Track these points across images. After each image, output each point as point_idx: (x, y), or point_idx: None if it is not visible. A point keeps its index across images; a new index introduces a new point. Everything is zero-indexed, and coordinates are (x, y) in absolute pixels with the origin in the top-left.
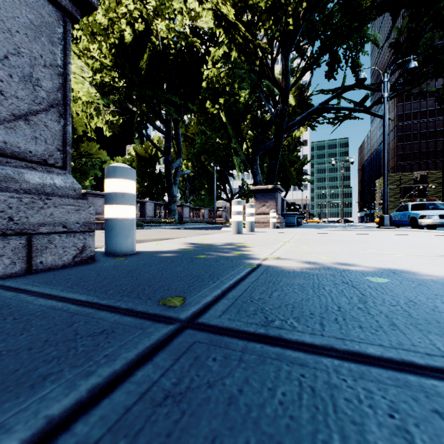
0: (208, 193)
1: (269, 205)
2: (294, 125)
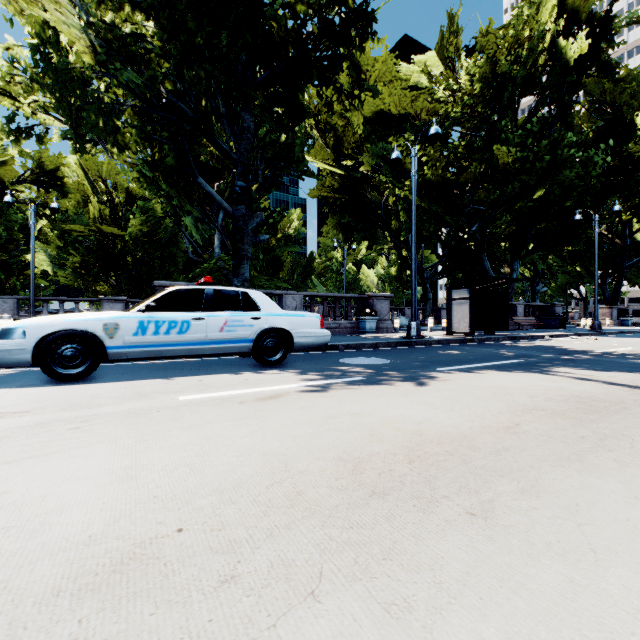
0: (555, 292)
1: (607, 315)
2: (633, 264)
